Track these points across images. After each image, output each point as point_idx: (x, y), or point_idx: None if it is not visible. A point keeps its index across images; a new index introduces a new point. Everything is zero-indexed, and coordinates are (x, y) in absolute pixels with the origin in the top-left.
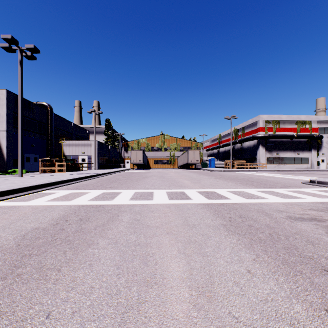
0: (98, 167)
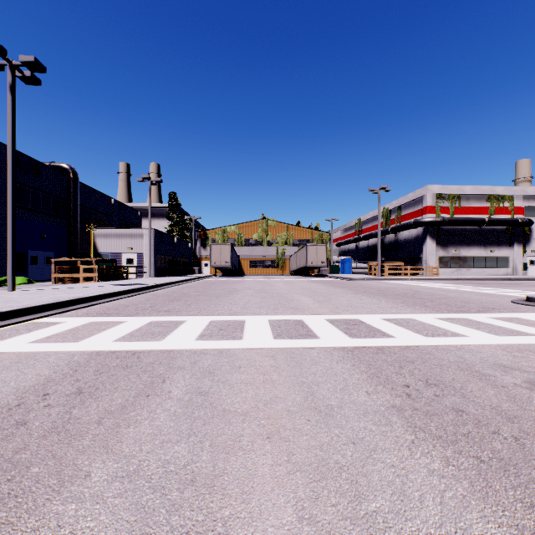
0: (154, 274)
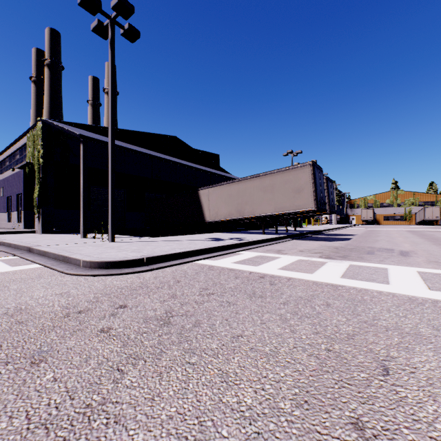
0: (336, 223)
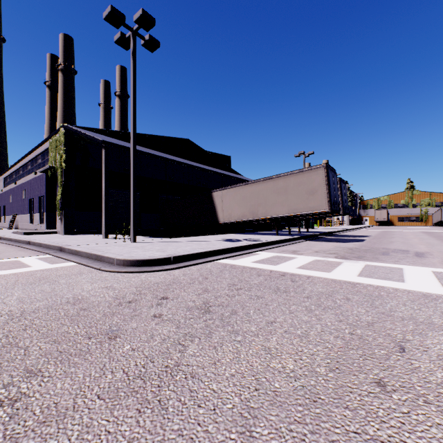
0: (348, 224)
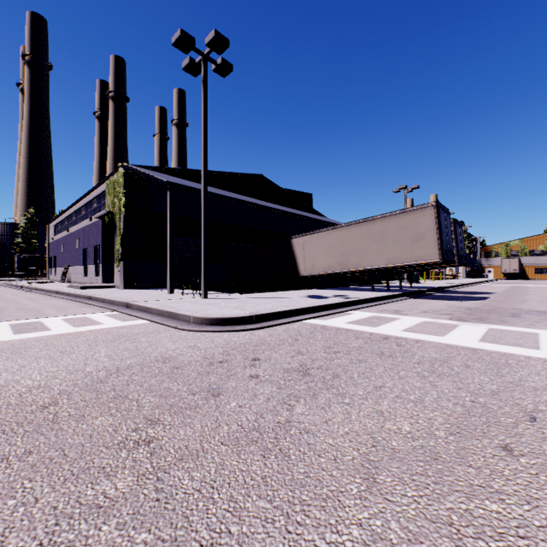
0: (465, 277)
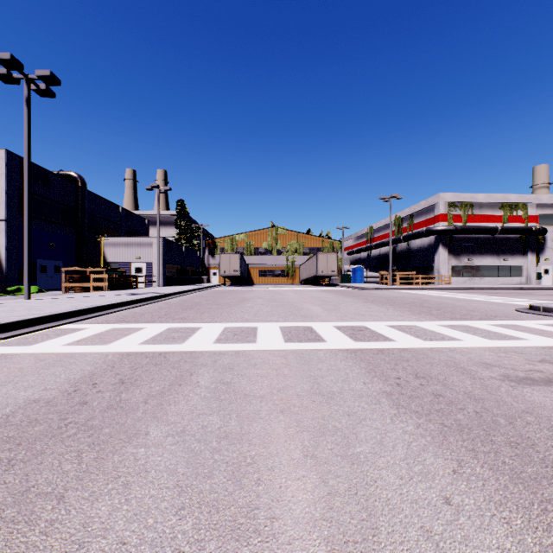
0: (163, 283)
